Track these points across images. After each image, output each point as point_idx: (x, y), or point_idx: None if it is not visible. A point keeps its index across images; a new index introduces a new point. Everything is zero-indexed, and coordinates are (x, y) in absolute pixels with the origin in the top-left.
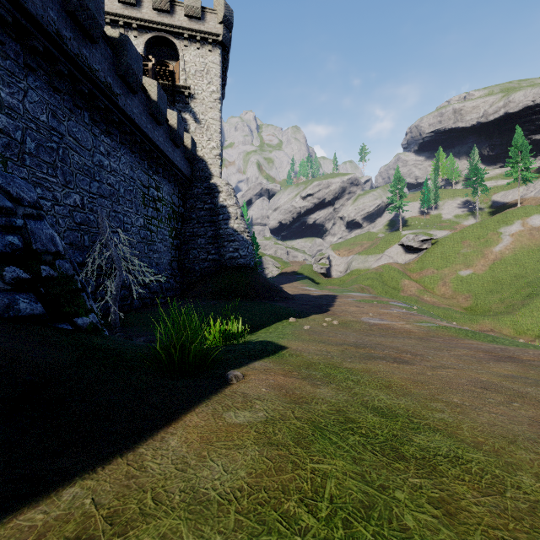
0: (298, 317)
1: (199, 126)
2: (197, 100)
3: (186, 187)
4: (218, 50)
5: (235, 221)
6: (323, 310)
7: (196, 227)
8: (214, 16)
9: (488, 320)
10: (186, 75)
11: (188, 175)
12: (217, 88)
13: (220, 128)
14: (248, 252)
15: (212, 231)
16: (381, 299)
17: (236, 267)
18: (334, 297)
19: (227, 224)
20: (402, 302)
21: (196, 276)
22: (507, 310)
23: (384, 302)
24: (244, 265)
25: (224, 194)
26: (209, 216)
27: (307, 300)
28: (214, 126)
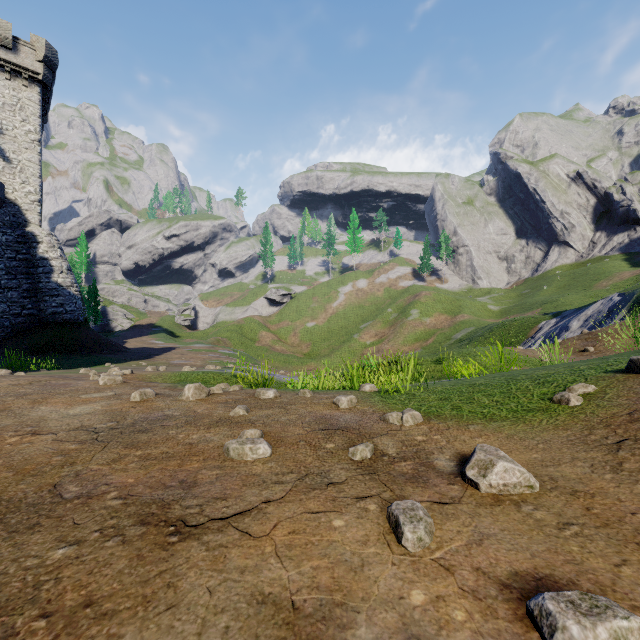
0: (116, 363)
1: (9, 166)
2: (6, 136)
3: None
4: (36, 87)
5: (60, 275)
6: (146, 358)
7: (5, 278)
8: (32, 51)
9: (314, 362)
10: None
11: None
12: (35, 128)
13: (40, 172)
14: (76, 307)
15: (28, 284)
16: (215, 349)
17: (61, 323)
18: (173, 349)
19: (49, 277)
20: (232, 350)
21: (5, 332)
22: (329, 354)
23: (213, 350)
24: (71, 320)
25: (45, 245)
26: (24, 267)
27: (141, 352)
28: (32, 170)
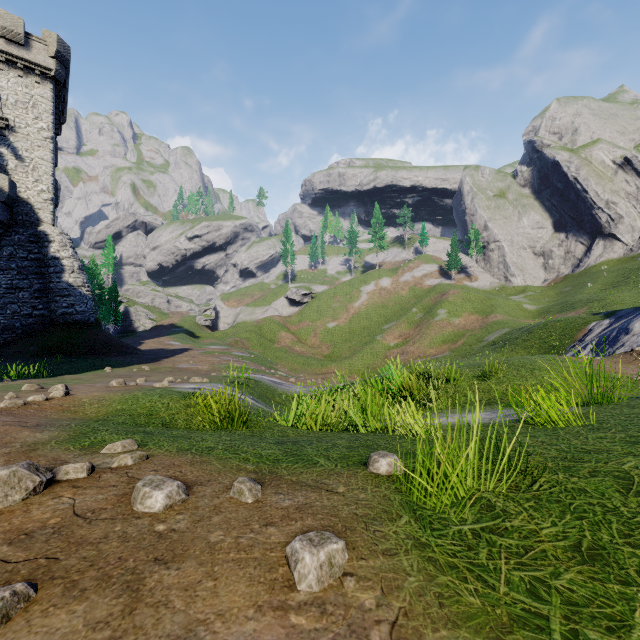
0: (118, 367)
1: (22, 165)
2: (18, 134)
3: (2, 233)
4: (49, 84)
5: (71, 275)
6: (152, 361)
7: (16, 278)
8: (44, 47)
9: (334, 364)
10: (3, 103)
11: (5, 220)
12: (48, 125)
13: (53, 170)
14: (87, 308)
15: (39, 284)
16: (229, 351)
17: (71, 324)
18: (187, 350)
19: (60, 277)
20: (247, 352)
21: (16, 333)
22: (350, 356)
23: (227, 353)
24: (81, 321)
25: (56, 244)
26: (36, 267)
27: (151, 354)
28: (44, 168)
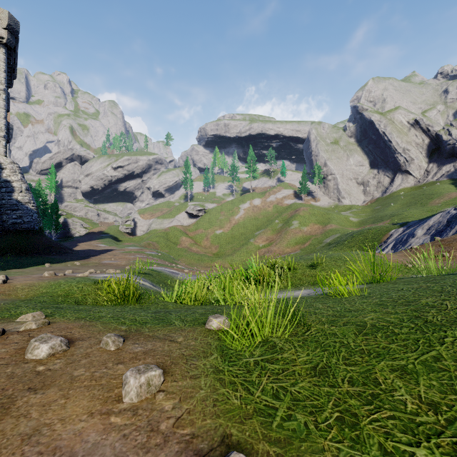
0: (55, 263)
1: None
2: None
3: None
4: (2, 49)
5: (20, 194)
6: (83, 259)
7: None
8: None
9: (220, 260)
10: None
11: None
12: (1, 80)
13: (5, 114)
14: (32, 219)
15: None
16: (143, 250)
17: (19, 231)
18: (110, 250)
19: (11, 195)
20: (156, 251)
21: None
22: (231, 254)
23: (141, 252)
24: (28, 229)
25: (7, 171)
26: None
27: (83, 253)
28: None
